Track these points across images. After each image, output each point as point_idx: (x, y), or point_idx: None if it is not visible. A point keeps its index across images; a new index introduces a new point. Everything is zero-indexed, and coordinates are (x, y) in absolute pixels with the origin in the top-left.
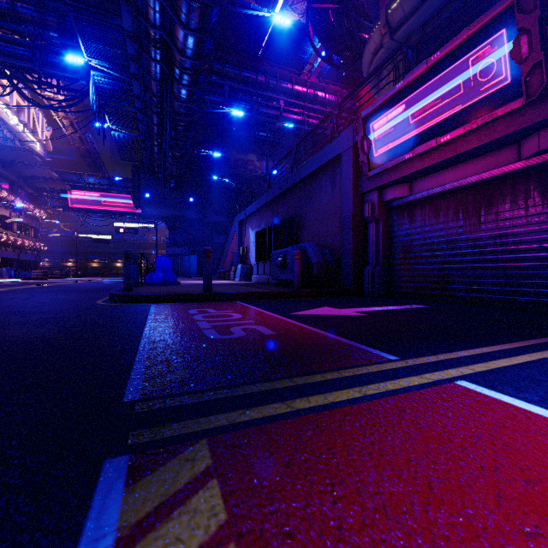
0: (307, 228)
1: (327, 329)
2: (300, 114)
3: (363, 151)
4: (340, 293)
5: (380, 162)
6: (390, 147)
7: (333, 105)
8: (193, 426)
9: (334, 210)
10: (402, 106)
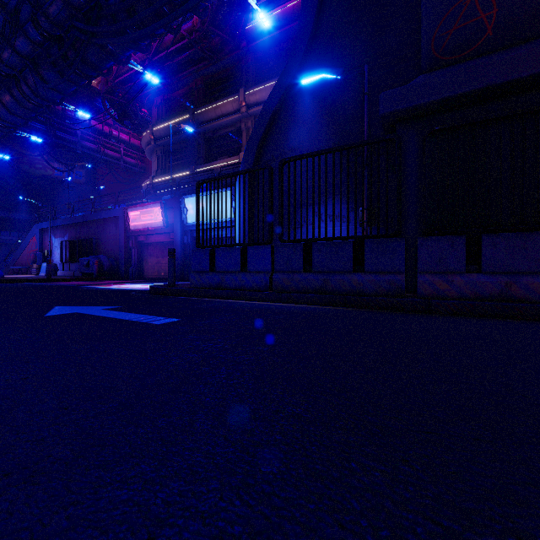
0: (102, 245)
1: (106, 283)
2: (96, 143)
3: (127, 221)
4: (118, 278)
5: (134, 228)
6: (137, 224)
7: (126, 143)
8: (86, 285)
9: (117, 240)
10: (139, 212)
